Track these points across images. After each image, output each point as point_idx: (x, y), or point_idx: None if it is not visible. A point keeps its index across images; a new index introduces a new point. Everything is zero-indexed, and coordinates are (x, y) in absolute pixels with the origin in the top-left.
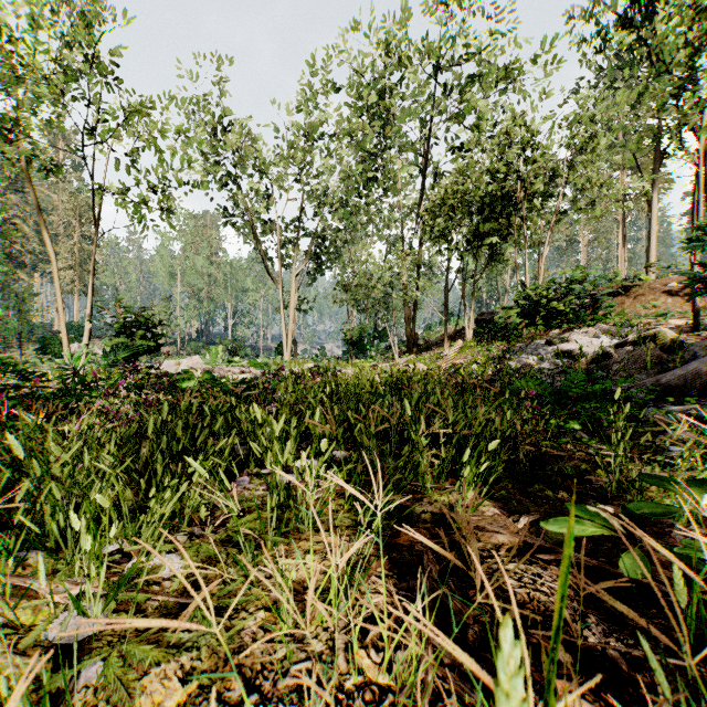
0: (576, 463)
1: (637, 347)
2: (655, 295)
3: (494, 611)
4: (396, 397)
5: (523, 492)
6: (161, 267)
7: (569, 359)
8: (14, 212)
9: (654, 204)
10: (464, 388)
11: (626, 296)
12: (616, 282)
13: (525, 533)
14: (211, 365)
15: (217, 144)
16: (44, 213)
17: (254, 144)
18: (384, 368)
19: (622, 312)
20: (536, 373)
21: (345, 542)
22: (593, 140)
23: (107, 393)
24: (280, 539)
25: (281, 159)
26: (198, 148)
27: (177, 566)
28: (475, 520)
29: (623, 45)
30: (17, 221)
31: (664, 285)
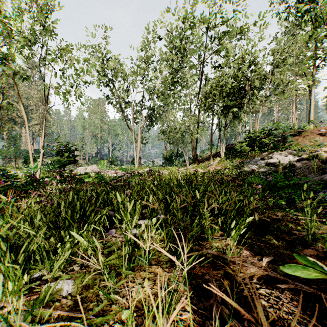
0: (285, 223)
1: (308, 161)
2: (313, 135)
3: (257, 326)
4: (189, 186)
5: (260, 240)
6: (79, 124)
7: (273, 167)
8: (13, 99)
9: (312, 92)
10: (222, 181)
11: (299, 136)
12: (294, 129)
13: (267, 269)
14: (101, 169)
15: (104, 66)
16: (26, 99)
17: (121, 66)
18: (182, 171)
19: (297, 143)
20: (257, 174)
21: (165, 273)
22: (283, 61)
23: (42, 187)
24: (129, 272)
25: (133, 73)
26: (95, 68)
27: (71, 288)
28: (238, 260)
29: (301, 12)
30: (14, 103)
31: (318, 131)
